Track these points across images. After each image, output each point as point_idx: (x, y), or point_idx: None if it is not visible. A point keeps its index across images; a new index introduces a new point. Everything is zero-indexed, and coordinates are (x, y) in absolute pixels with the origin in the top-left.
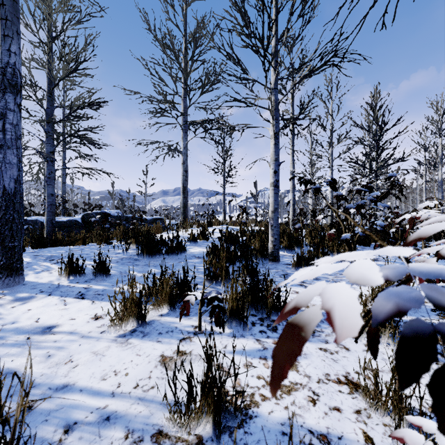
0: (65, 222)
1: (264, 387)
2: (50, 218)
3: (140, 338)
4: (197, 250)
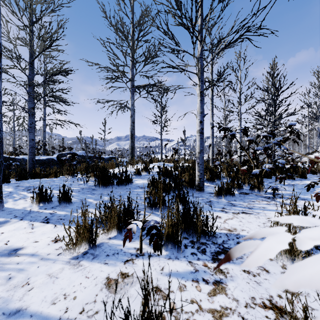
0: (44, 160)
1: (197, 312)
2: (31, 157)
3: (90, 260)
4: (141, 182)
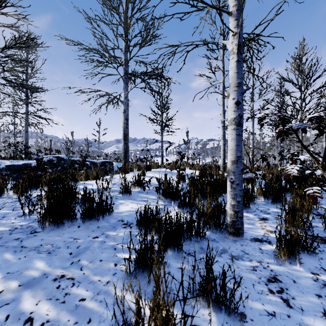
0: (20, 166)
1: None
2: None
3: None
4: (129, 208)
